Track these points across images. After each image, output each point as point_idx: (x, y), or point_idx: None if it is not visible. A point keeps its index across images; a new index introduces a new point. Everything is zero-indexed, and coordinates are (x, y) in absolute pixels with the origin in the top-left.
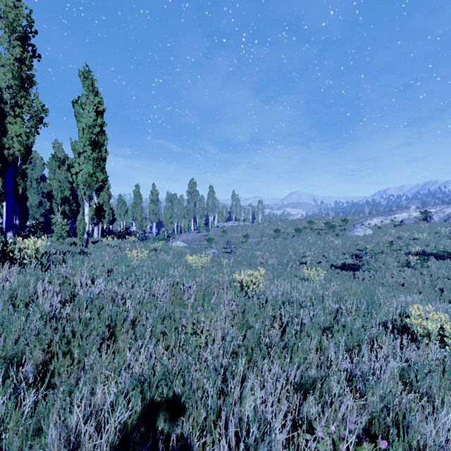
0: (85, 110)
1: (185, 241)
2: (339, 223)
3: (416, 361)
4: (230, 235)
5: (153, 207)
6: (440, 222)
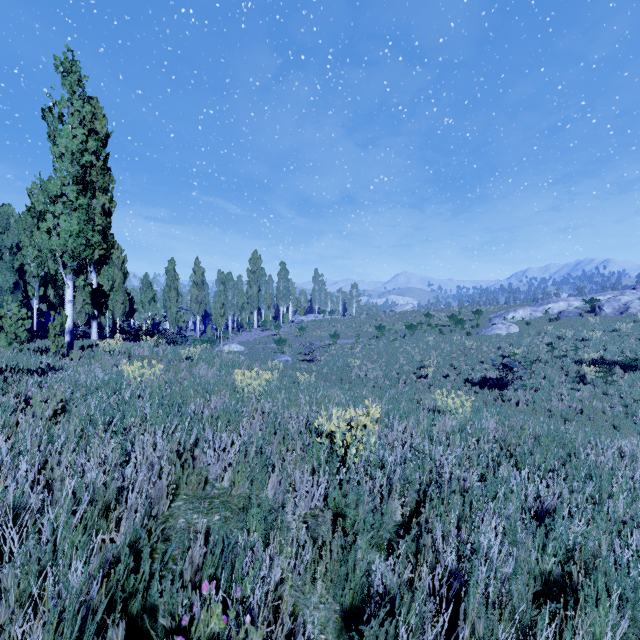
0: (66, 125)
1: (244, 343)
2: (468, 317)
3: None
4: (310, 334)
5: (196, 293)
6: (615, 315)
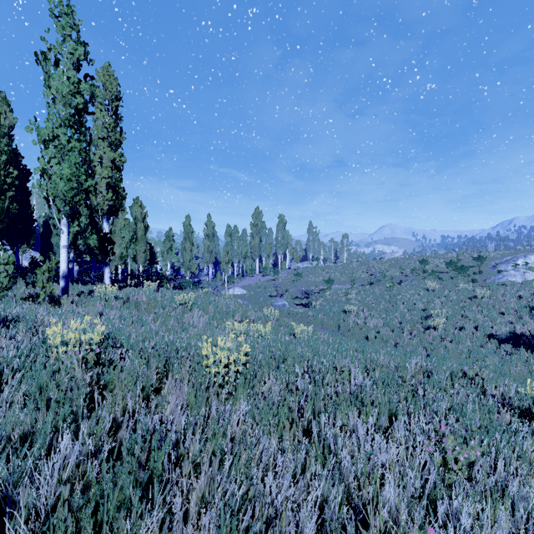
0: (59, 69)
1: (247, 287)
2: (468, 263)
3: None
4: (305, 280)
5: (208, 243)
6: None
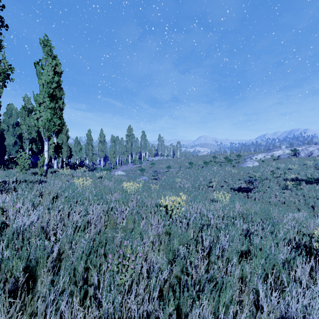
0: (45, 70)
1: (124, 170)
2: (234, 158)
3: None
4: (157, 166)
5: (101, 146)
6: (305, 157)
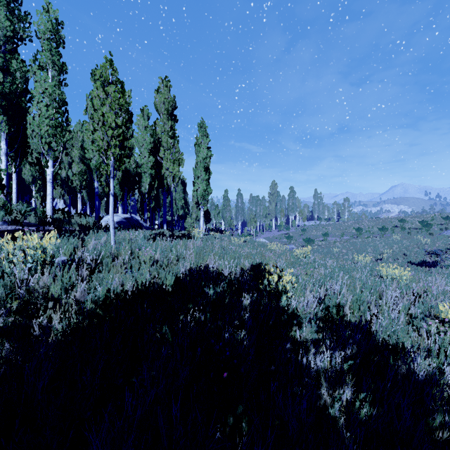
0: (201, 148)
1: (267, 238)
2: (441, 222)
3: (367, 280)
4: (309, 234)
5: (238, 208)
6: None
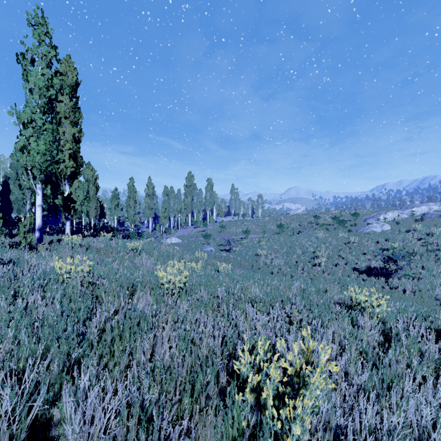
0: (35, 67)
1: (181, 237)
2: (347, 218)
3: None
4: (228, 231)
5: (148, 201)
6: None
